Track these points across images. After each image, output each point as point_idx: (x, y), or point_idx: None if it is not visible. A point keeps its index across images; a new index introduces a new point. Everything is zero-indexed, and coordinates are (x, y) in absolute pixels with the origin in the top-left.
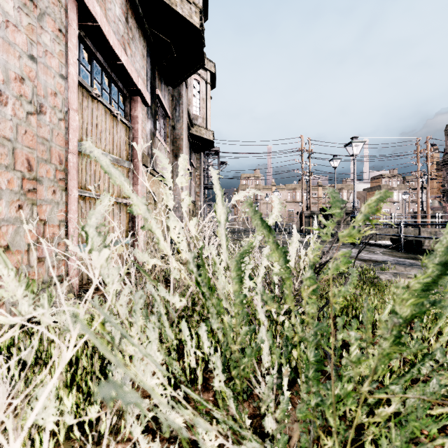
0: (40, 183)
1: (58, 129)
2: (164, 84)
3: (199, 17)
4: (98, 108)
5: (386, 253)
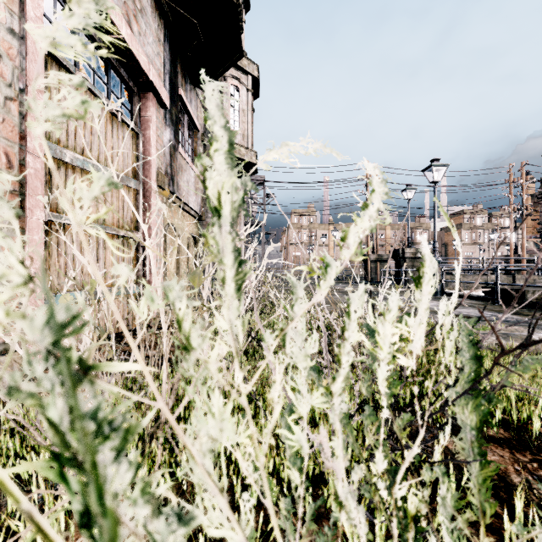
0: None
1: (4, 113)
2: (190, 84)
3: None
4: None
5: (478, 306)
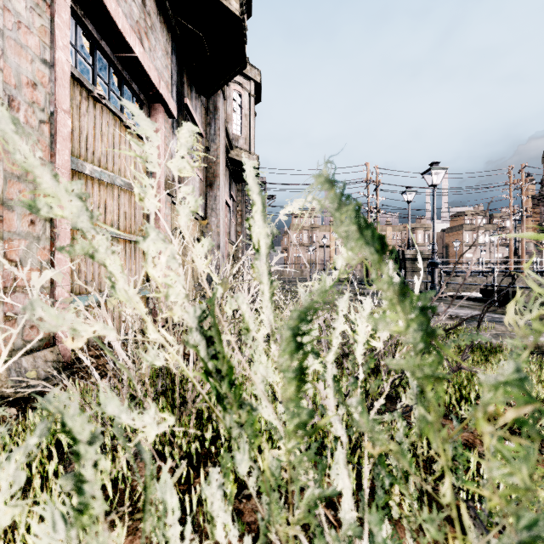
0: (9, 209)
1: (39, 135)
2: (195, 92)
3: (238, 2)
4: (103, 115)
5: (475, 307)
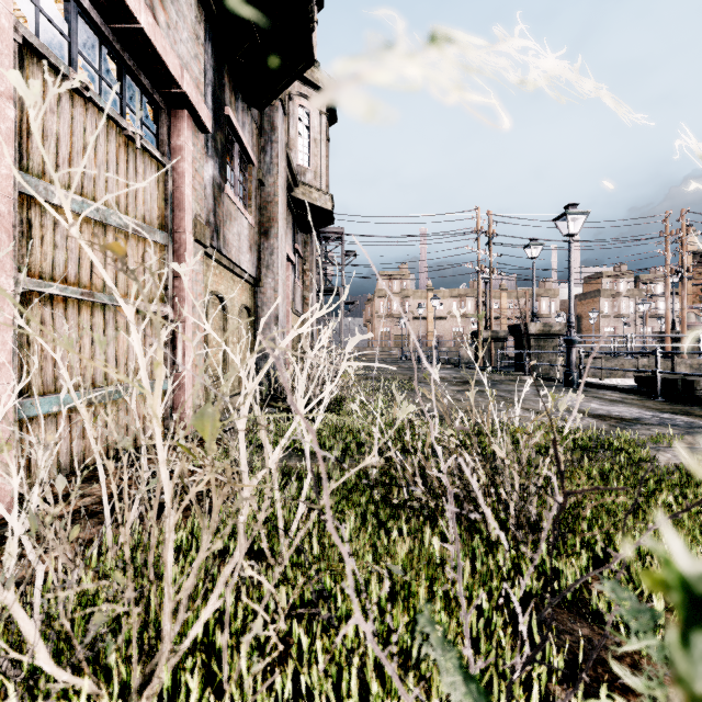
0: None
1: None
2: (242, 102)
3: None
4: (88, 116)
5: (631, 402)
